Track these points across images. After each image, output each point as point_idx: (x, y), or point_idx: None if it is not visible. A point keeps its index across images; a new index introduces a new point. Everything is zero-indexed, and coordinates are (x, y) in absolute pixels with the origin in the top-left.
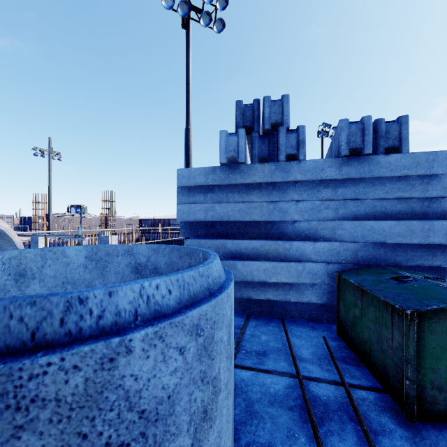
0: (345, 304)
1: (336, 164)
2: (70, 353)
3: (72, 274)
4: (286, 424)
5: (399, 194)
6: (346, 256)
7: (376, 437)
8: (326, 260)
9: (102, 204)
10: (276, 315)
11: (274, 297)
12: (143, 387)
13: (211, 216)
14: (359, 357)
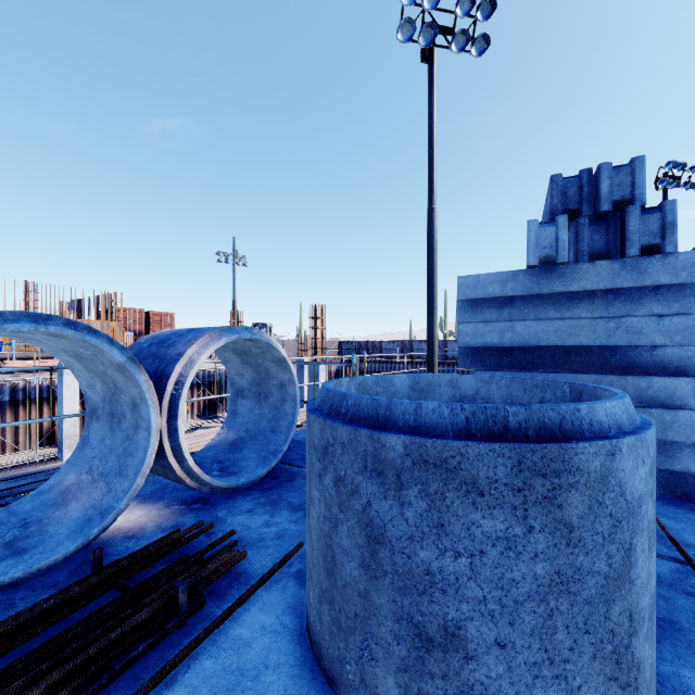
0: None
1: None
2: (593, 443)
3: None
4: (688, 608)
5: None
6: None
7: None
8: None
9: (309, 322)
10: None
11: None
12: (627, 482)
13: (510, 340)
14: None
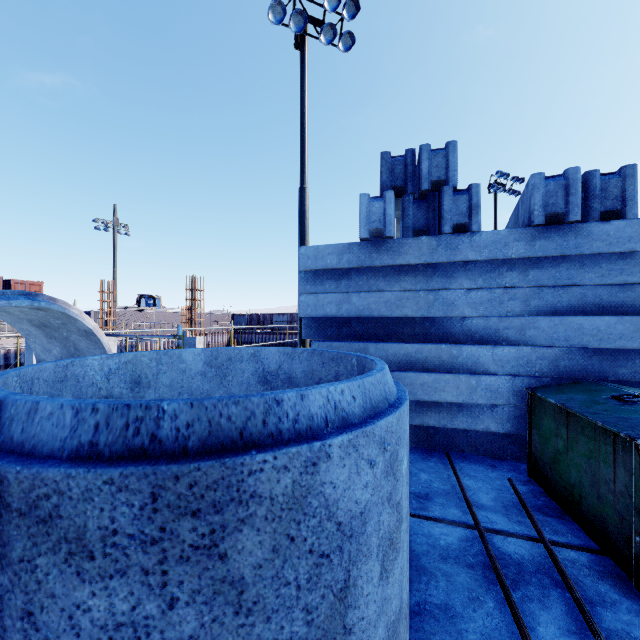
0: (541, 433)
1: (526, 237)
2: (281, 452)
3: (189, 384)
4: (466, 585)
5: (622, 278)
6: (541, 367)
7: (592, 608)
8: (511, 372)
9: (186, 294)
10: (439, 447)
11: (436, 422)
12: (340, 498)
13: (347, 311)
14: (563, 507)
